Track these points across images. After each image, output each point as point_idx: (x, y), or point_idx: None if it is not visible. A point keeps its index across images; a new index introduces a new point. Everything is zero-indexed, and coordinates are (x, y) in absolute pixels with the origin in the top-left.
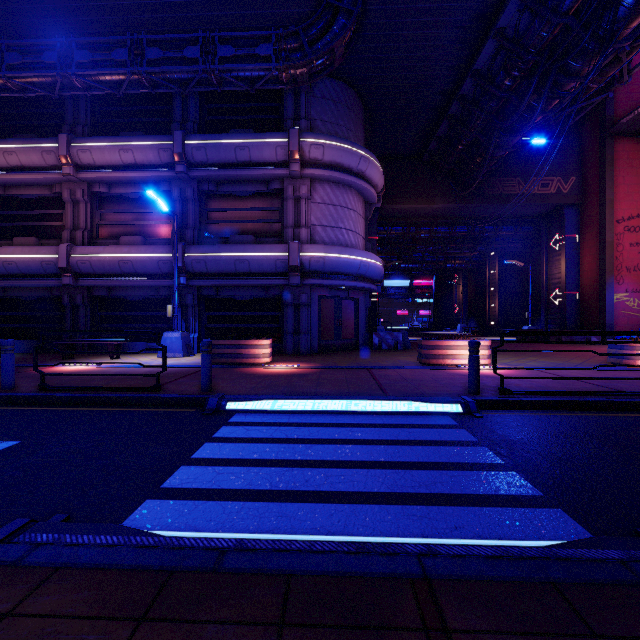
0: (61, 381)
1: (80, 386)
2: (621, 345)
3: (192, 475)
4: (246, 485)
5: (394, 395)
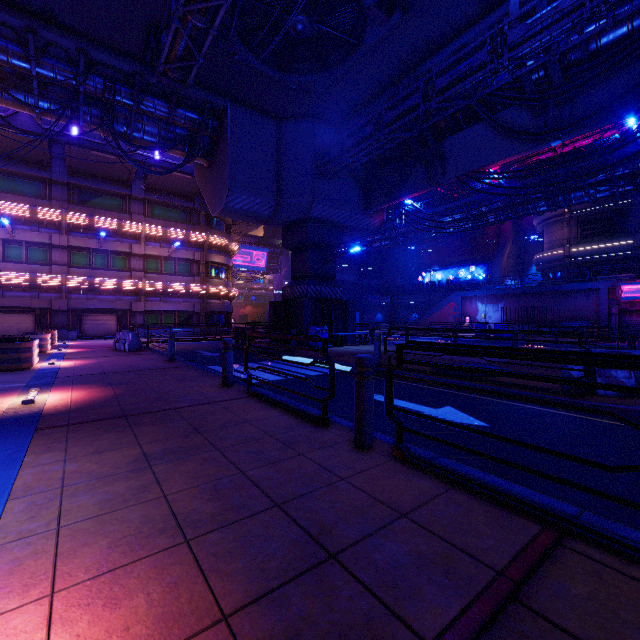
0: (281, 453)
1: (294, 407)
2: (40, 338)
3: (314, 373)
4: (307, 370)
5: (191, 365)
